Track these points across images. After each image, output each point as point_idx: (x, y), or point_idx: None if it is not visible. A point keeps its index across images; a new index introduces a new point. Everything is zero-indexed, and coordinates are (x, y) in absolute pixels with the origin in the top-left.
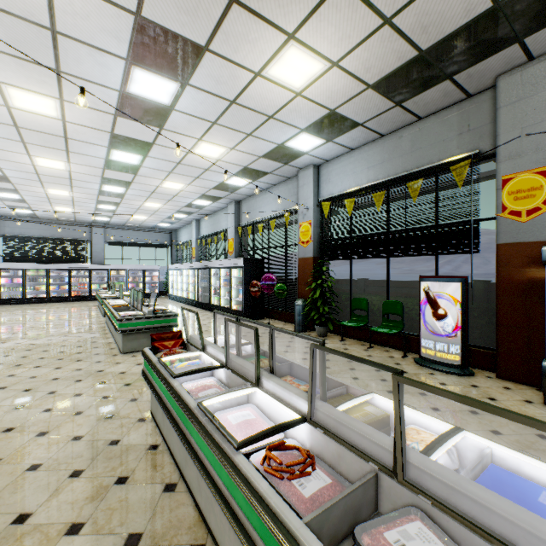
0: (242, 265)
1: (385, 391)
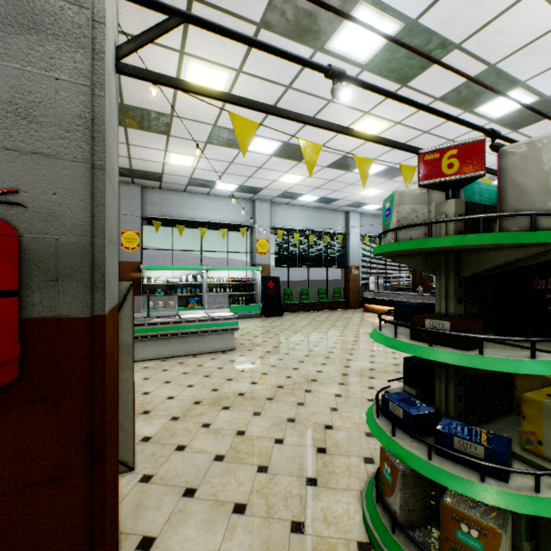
0: None
1: None
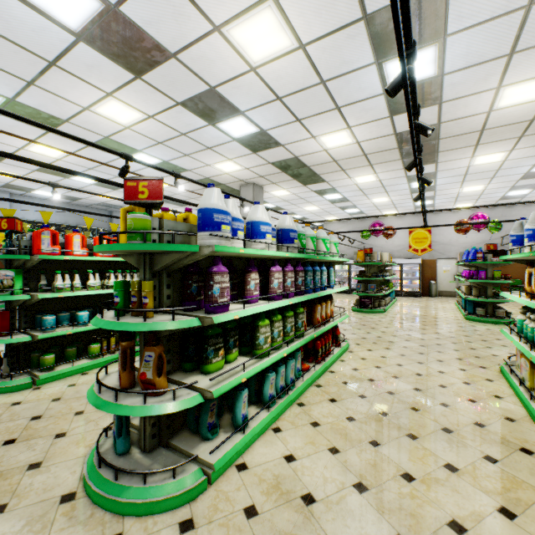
0: None
1: None
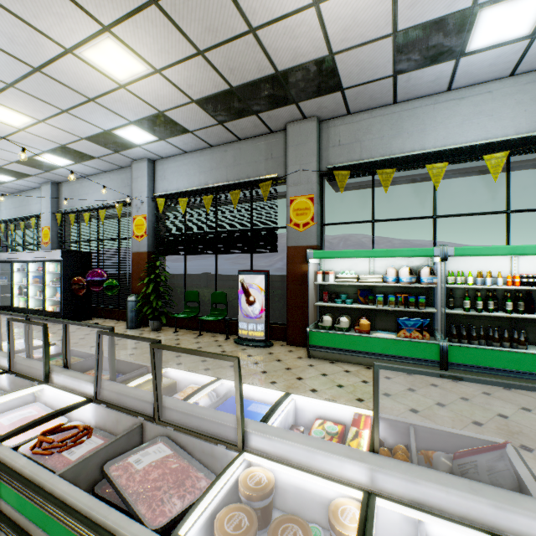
0: (61, 259)
1: (203, 369)
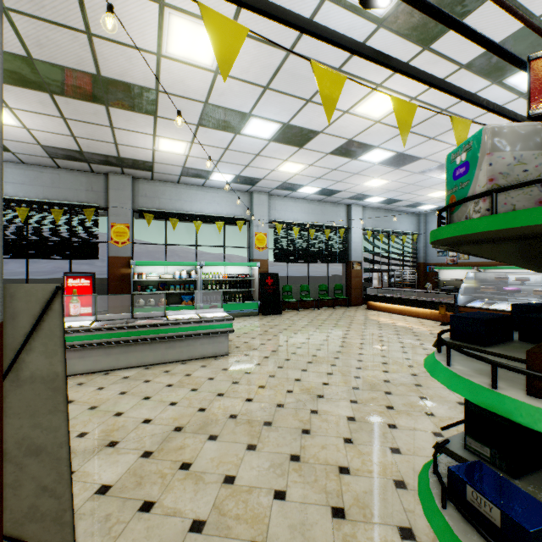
0: None
1: None
